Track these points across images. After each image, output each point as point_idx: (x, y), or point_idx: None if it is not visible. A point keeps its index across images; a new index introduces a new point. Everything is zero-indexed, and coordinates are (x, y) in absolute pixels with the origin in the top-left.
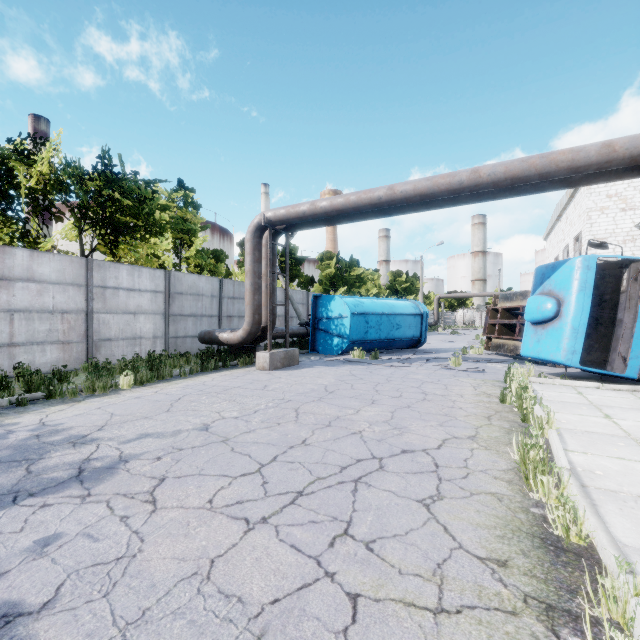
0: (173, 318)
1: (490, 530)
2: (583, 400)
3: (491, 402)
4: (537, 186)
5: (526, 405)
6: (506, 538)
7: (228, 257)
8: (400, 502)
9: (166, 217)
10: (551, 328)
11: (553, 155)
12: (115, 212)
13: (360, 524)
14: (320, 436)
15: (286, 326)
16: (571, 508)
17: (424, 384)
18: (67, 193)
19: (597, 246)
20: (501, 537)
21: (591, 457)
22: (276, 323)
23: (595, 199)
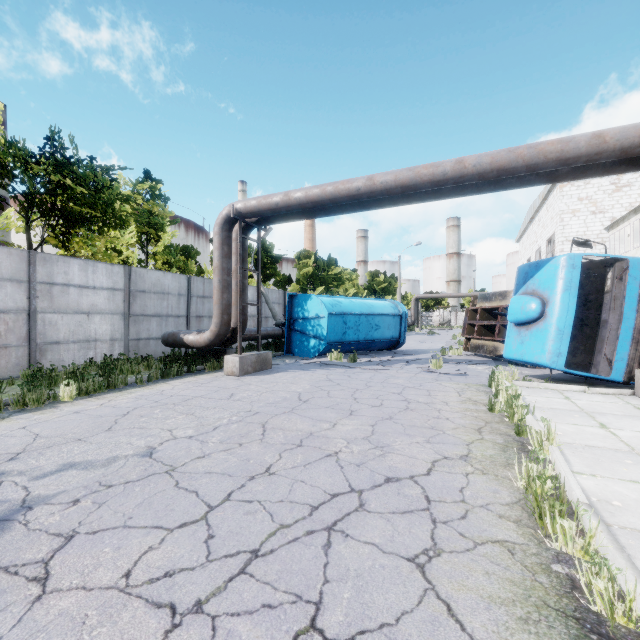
0: (134, 318)
1: (508, 608)
2: (573, 406)
3: (479, 410)
4: (523, 180)
5: (518, 415)
6: (531, 622)
7: (199, 254)
8: (386, 563)
9: (128, 208)
10: (535, 329)
11: (541, 145)
12: (67, 201)
13: (333, 607)
14: (288, 461)
15: (258, 327)
16: (616, 577)
17: (406, 390)
18: (9, 177)
19: (581, 244)
20: (524, 620)
21: (602, 481)
22: (250, 323)
23: (567, 202)
